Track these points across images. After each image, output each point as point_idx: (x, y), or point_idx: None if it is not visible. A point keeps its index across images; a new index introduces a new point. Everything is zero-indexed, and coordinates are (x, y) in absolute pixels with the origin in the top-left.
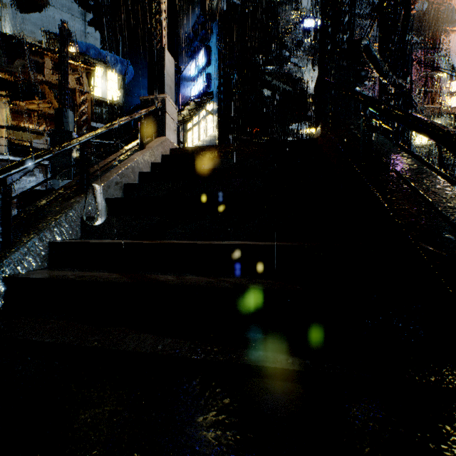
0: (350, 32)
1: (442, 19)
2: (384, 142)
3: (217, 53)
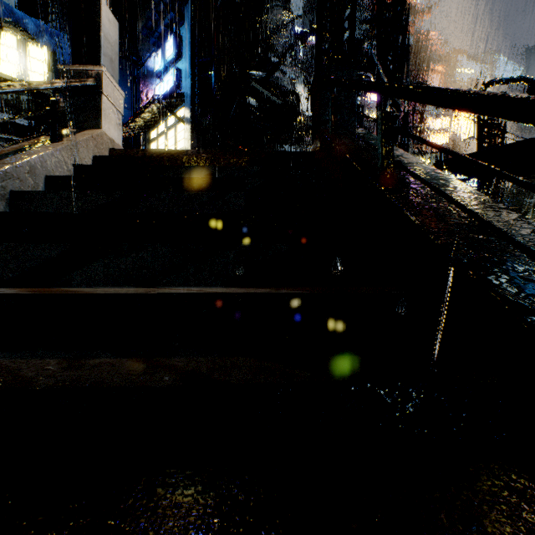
0: (350, 31)
1: (427, 57)
2: (400, 154)
3: (190, 44)
